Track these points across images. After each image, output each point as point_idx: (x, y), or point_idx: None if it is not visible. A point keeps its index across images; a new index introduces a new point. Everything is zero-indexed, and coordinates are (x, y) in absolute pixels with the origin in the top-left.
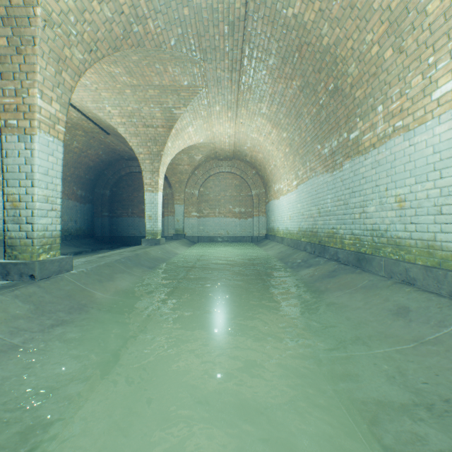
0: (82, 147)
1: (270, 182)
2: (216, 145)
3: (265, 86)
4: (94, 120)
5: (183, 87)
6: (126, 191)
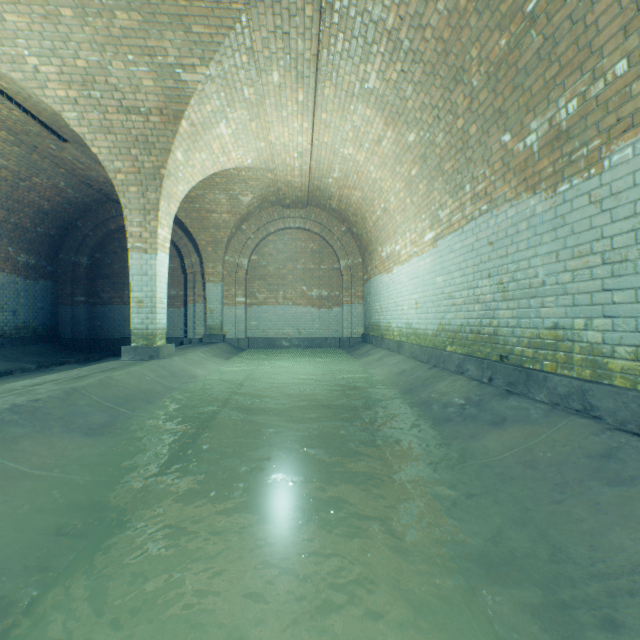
0: (19, 170)
1: (374, 244)
2: (277, 175)
3: (379, 6)
4: (21, 102)
5: (196, 6)
6: (120, 258)
